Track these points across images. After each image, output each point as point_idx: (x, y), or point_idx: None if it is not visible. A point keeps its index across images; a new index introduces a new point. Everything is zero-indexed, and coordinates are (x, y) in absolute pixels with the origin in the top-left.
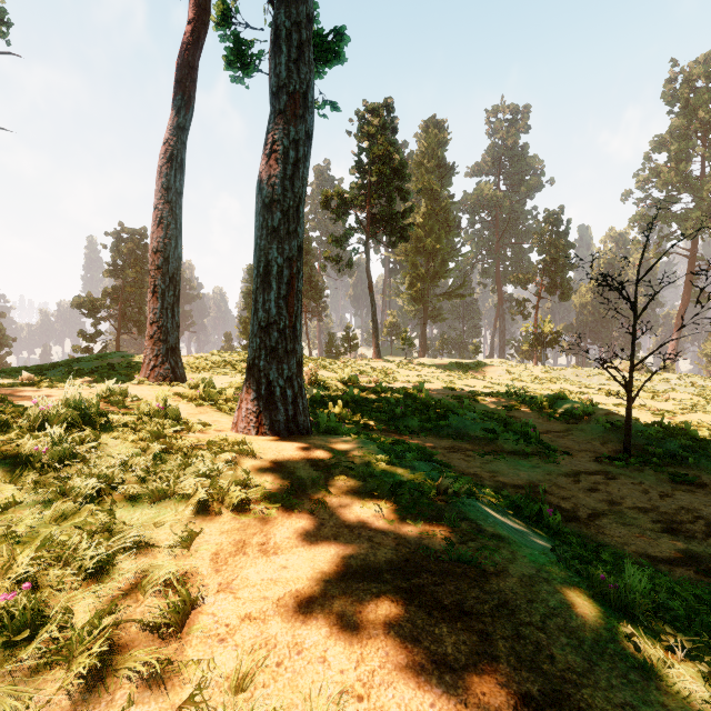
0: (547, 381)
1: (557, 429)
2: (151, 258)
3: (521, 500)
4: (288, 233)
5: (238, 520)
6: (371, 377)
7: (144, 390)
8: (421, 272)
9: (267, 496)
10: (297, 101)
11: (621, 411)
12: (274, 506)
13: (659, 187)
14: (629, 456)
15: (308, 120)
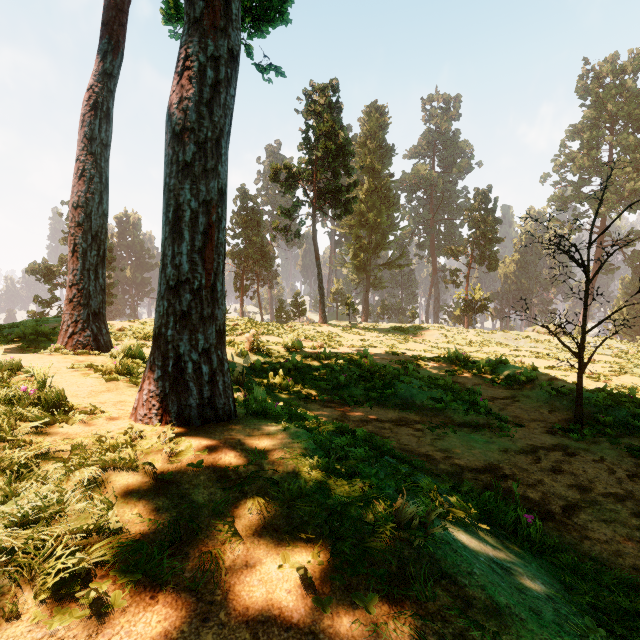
0: (480, 344)
1: (502, 395)
2: (71, 214)
3: (490, 499)
4: (205, 171)
5: (45, 627)
6: (316, 341)
7: (52, 361)
8: (364, 244)
9: (126, 552)
10: (216, 9)
11: (558, 375)
12: (130, 579)
13: (573, 170)
14: (581, 425)
15: (231, 36)
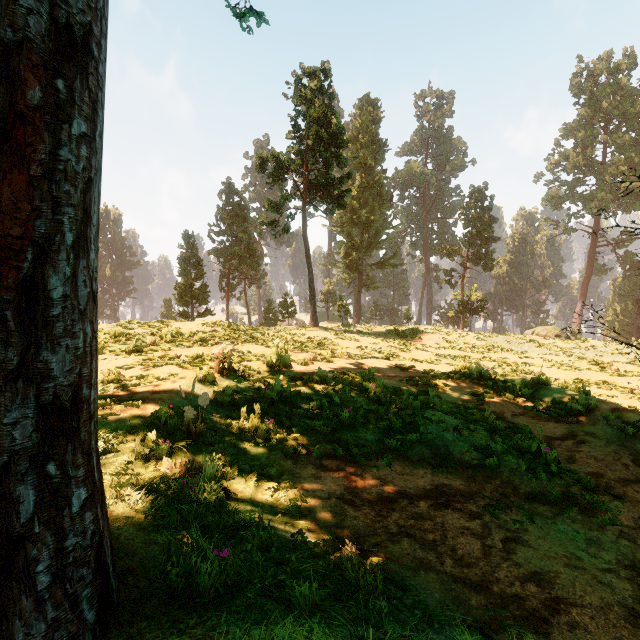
0: (485, 350)
1: (558, 433)
2: None
3: None
4: None
5: None
6: (307, 352)
7: None
8: (356, 242)
9: None
10: None
11: (602, 395)
12: None
13: (568, 169)
14: None
15: None
